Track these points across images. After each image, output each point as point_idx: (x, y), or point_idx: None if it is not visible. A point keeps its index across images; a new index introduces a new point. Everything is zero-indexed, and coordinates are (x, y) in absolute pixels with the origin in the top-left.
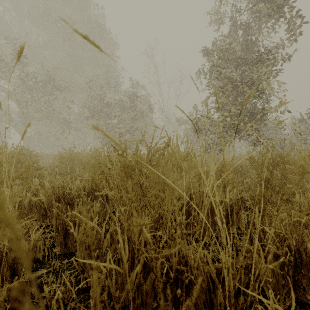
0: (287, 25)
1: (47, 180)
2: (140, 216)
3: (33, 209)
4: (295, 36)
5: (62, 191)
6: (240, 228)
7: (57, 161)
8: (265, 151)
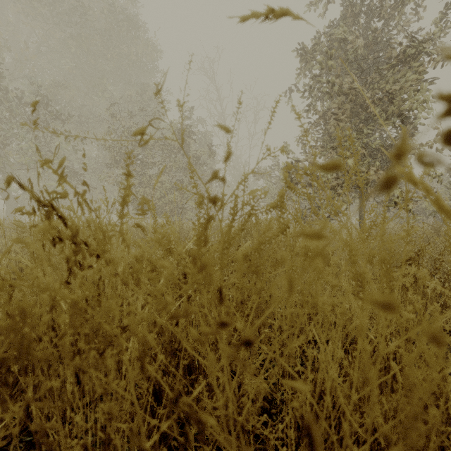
0: None
1: None
2: None
3: None
4: None
5: None
6: None
7: None
8: None
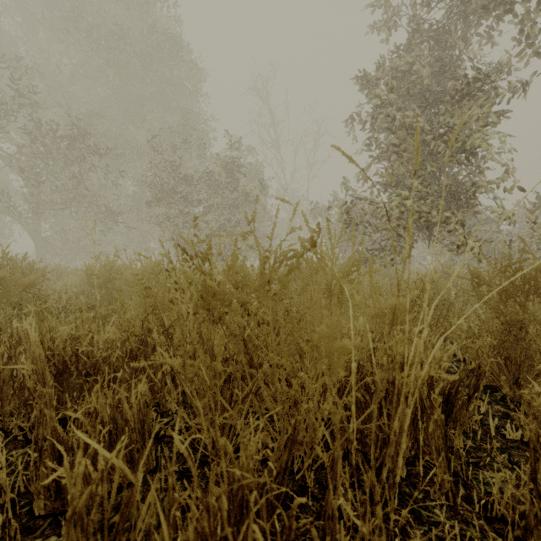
0: (520, 28)
1: (33, 327)
2: (242, 448)
3: (6, 390)
4: (534, 48)
5: (73, 348)
6: (467, 434)
7: (85, 282)
8: (509, 262)
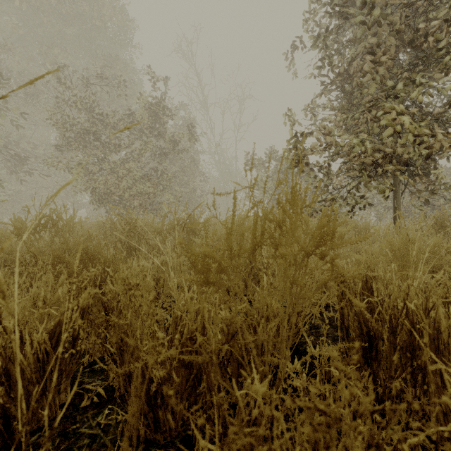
0: None
1: None
2: None
3: None
4: None
5: None
6: None
7: None
8: None
